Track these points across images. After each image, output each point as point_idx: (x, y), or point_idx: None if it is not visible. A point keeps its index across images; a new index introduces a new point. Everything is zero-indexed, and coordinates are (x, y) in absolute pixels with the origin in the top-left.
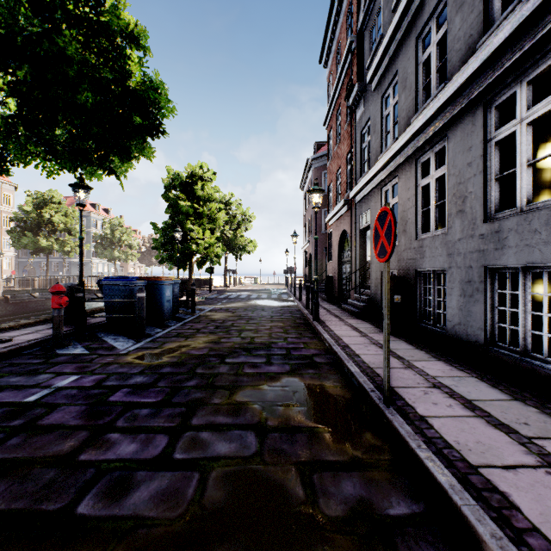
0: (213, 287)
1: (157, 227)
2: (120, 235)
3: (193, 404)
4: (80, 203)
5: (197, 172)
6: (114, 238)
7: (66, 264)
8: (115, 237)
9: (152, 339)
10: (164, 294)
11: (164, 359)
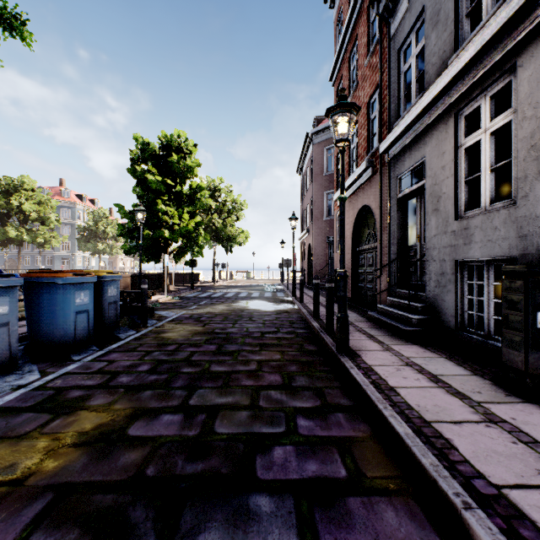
0: (199, 282)
1: (124, 210)
2: (105, 227)
3: None
4: None
5: (172, 142)
6: (97, 230)
7: (49, 258)
8: (100, 229)
9: None
10: (69, 302)
11: None
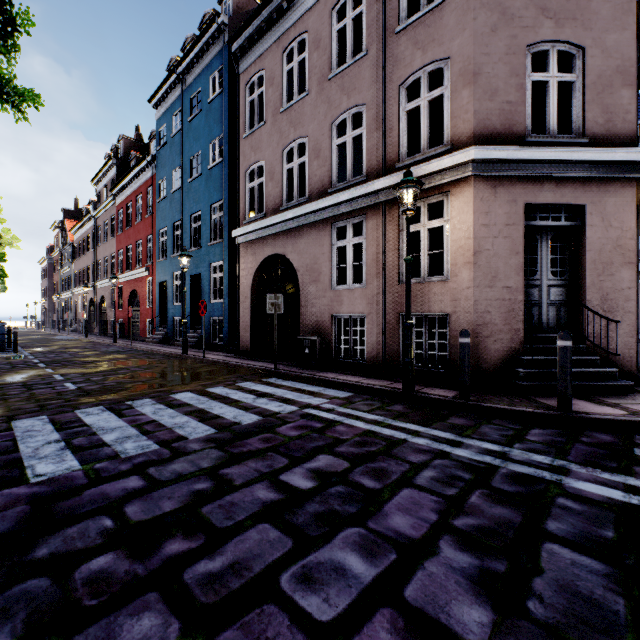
0: None
1: None
2: None
3: (25, 333)
4: None
5: None
6: None
7: None
8: None
9: None
10: None
11: None
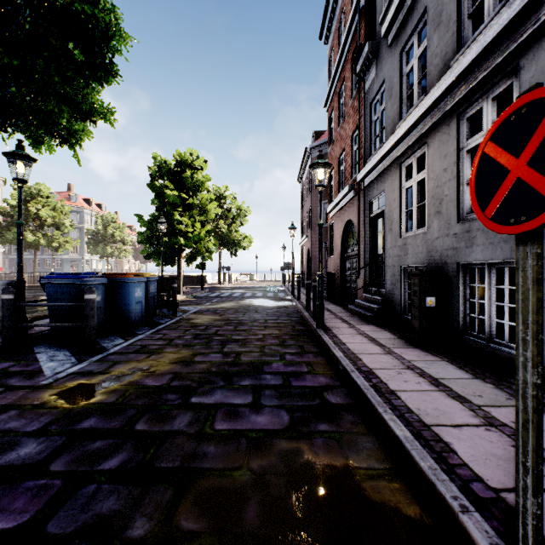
0: (206, 284)
1: (143, 219)
2: (113, 231)
3: (84, 541)
4: (18, 178)
5: (186, 159)
6: (106, 234)
7: (59, 261)
8: (108, 233)
9: (102, 357)
10: (132, 295)
11: (97, 397)
